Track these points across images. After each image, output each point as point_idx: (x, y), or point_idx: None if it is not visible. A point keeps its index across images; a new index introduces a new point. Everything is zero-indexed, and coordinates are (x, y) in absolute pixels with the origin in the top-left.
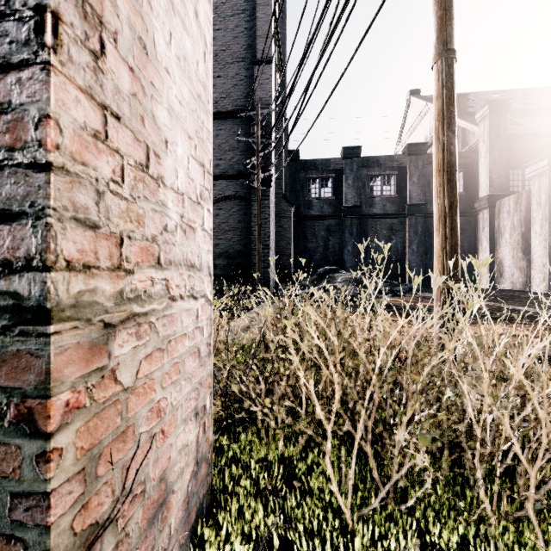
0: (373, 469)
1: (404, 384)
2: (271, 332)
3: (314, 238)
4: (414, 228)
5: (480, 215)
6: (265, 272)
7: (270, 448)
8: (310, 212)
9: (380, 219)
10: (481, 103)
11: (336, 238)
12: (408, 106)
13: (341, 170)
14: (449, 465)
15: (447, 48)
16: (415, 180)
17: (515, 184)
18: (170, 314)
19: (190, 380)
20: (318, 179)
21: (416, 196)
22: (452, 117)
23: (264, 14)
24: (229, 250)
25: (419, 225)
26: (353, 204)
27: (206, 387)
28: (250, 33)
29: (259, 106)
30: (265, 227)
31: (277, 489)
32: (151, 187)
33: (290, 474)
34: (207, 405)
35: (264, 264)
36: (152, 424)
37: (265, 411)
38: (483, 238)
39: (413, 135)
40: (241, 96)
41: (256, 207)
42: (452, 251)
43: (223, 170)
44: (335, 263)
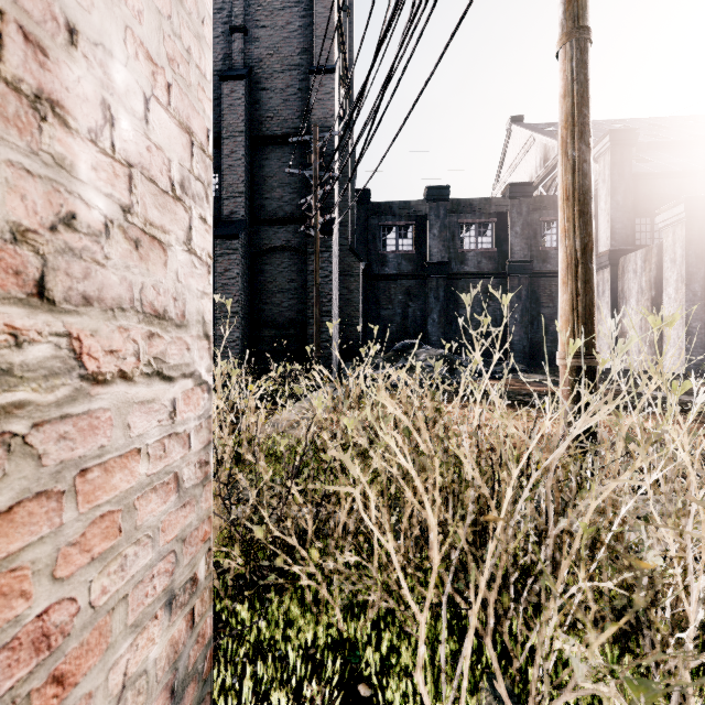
0: (496, 678)
1: (543, 522)
2: (325, 434)
3: (390, 303)
4: (517, 291)
5: (600, 275)
6: (326, 347)
7: (322, 623)
8: (384, 270)
9: (473, 279)
10: (600, 135)
11: (417, 303)
12: (508, 137)
13: (424, 215)
14: (616, 654)
15: (579, 25)
16: (518, 230)
17: (642, 237)
18: (87, 412)
19: (153, 541)
20: (394, 227)
21: (519, 251)
22: (586, 123)
23: (324, 8)
24: (278, 318)
25: (523, 288)
26: (439, 260)
27: (196, 543)
28: (306, 32)
29: (318, 128)
30: (326, 288)
31: (331, 703)
32: (7, 108)
33: (353, 671)
34: (201, 573)
35: (324, 337)
36: (15, 676)
37: (311, 570)
38: (603, 305)
39: (515, 174)
40: (294, 116)
41: (314, 261)
42: (586, 314)
43: (270, 212)
44: (416, 336)
